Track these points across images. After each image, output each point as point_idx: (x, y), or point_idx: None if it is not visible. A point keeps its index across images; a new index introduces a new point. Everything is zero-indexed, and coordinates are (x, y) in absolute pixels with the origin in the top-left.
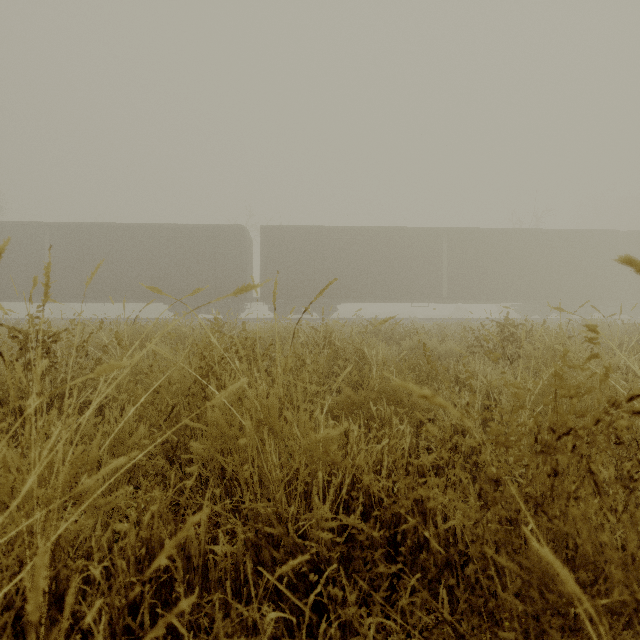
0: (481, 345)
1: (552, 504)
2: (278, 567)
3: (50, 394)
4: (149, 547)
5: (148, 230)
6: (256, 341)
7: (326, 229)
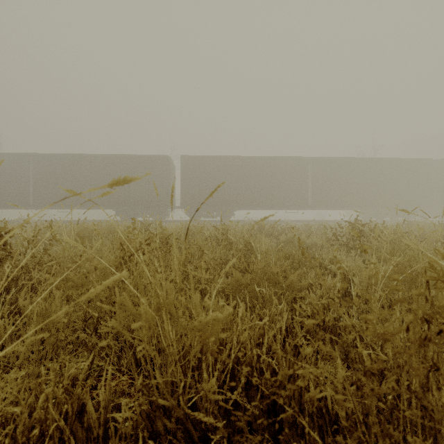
0: (337, 239)
1: (427, 394)
2: (168, 439)
3: (7, 277)
4: (43, 427)
5: (101, 159)
6: (169, 236)
7: (226, 158)
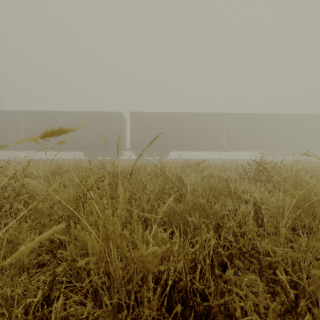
0: (247, 174)
1: None
2: None
3: None
4: None
5: (73, 114)
6: (120, 173)
7: (163, 114)
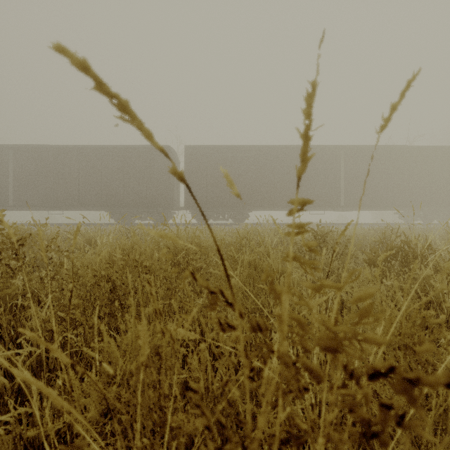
0: None
1: None
2: None
3: None
4: None
5: (92, 150)
6: None
7: (240, 148)
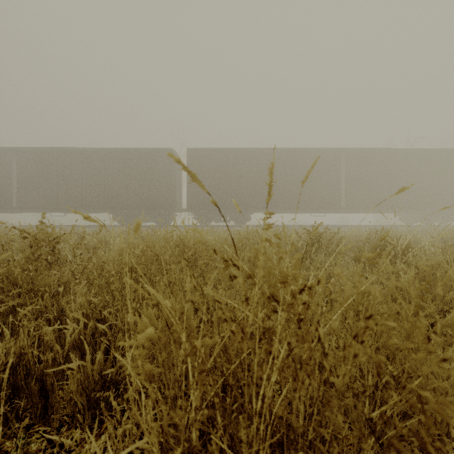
0: None
1: None
2: None
3: None
4: None
5: (95, 153)
6: None
7: (241, 151)
